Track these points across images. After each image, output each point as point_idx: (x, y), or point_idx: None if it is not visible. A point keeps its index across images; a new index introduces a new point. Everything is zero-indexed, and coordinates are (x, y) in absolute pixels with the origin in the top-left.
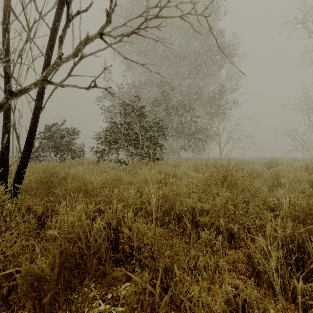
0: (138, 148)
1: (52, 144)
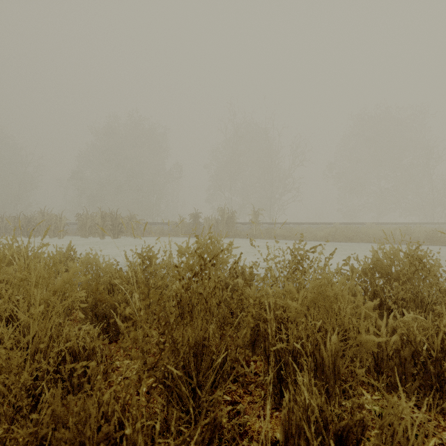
0: None
1: None
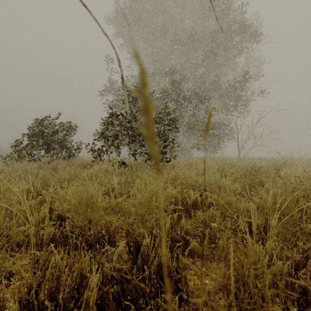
0: (143, 145)
1: (42, 141)
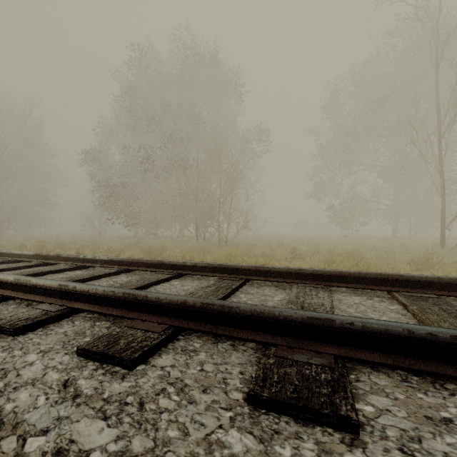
0: None
1: None
